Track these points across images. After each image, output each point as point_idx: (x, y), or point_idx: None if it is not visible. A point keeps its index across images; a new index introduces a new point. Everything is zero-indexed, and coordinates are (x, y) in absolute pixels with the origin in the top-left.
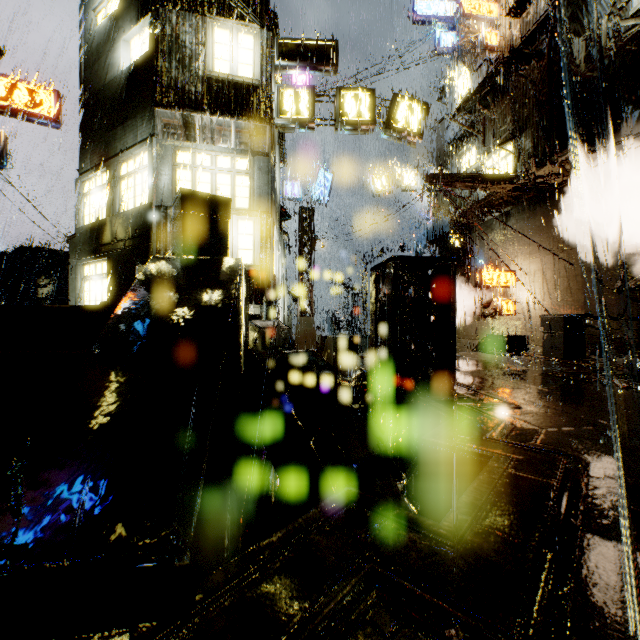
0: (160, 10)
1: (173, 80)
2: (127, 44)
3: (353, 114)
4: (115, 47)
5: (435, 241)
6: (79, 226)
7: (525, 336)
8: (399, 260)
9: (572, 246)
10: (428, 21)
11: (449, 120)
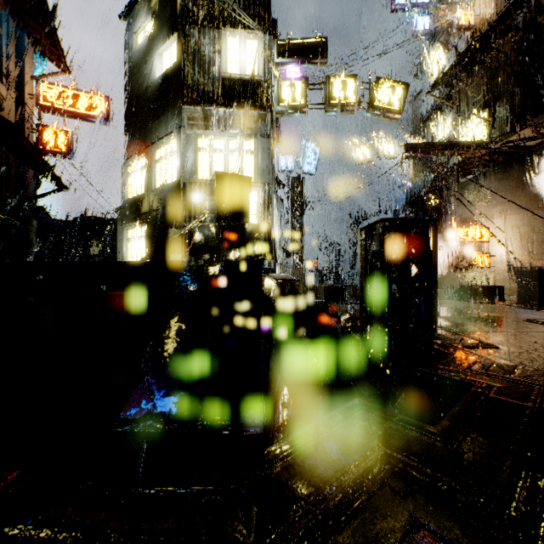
0: (186, 29)
1: (196, 83)
2: (160, 57)
3: (340, 98)
4: (151, 60)
5: (412, 202)
6: (124, 200)
7: (500, 286)
8: (387, 222)
9: None
10: (405, 8)
11: (425, 95)
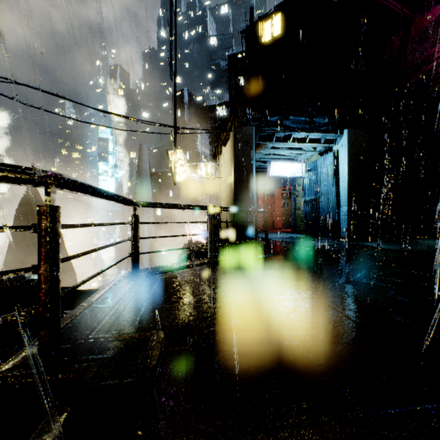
0: None
1: None
2: None
3: None
4: None
5: None
6: None
7: None
8: None
9: None
10: None
11: None
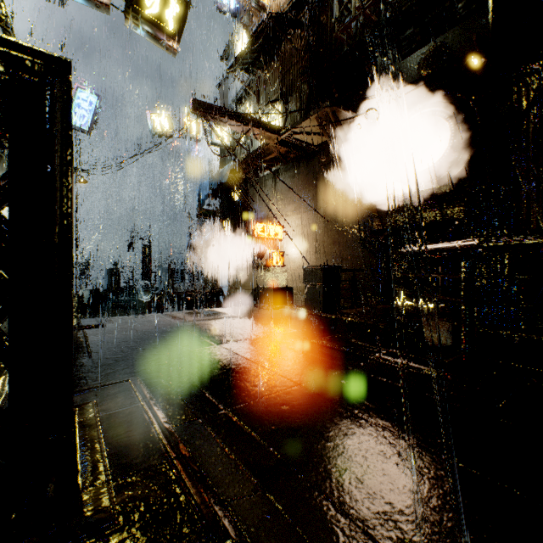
0: None
1: None
2: None
3: None
4: None
5: (217, 194)
6: None
7: (290, 287)
8: None
9: (327, 204)
10: None
11: (227, 70)
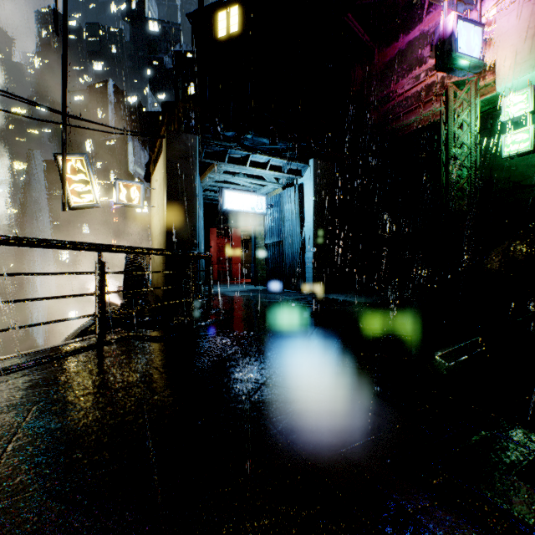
0: None
1: None
2: None
3: None
4: None
5: None
6: None
7: None
8: None
9: None
10: None
11: None
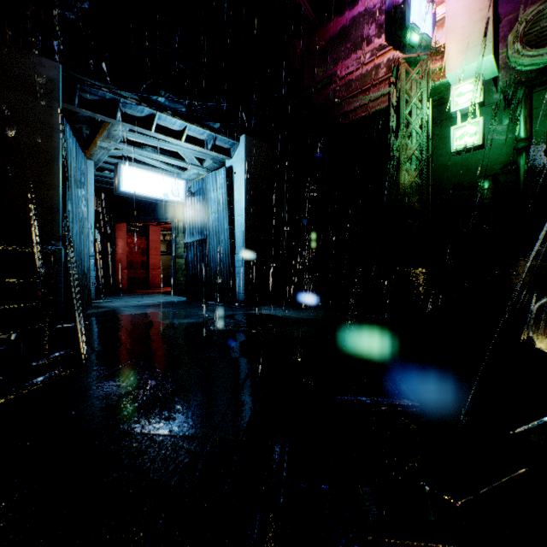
0: None
1: None
2: None
3: None
4: None
5: None
6: None
7: None
8: None
9: None
10: None
11: None
